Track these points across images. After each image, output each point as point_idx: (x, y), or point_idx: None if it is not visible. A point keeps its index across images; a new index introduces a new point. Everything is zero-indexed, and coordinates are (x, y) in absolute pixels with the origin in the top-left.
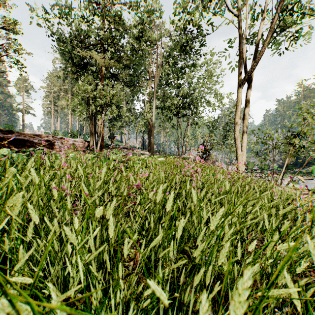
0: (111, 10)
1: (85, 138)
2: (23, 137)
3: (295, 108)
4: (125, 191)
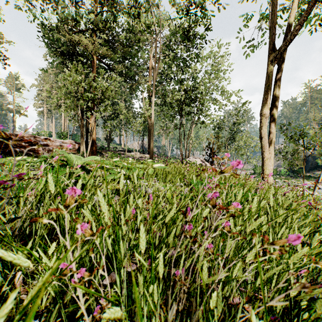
0: None
1: (77, 140)
2: None
3: None
4: None
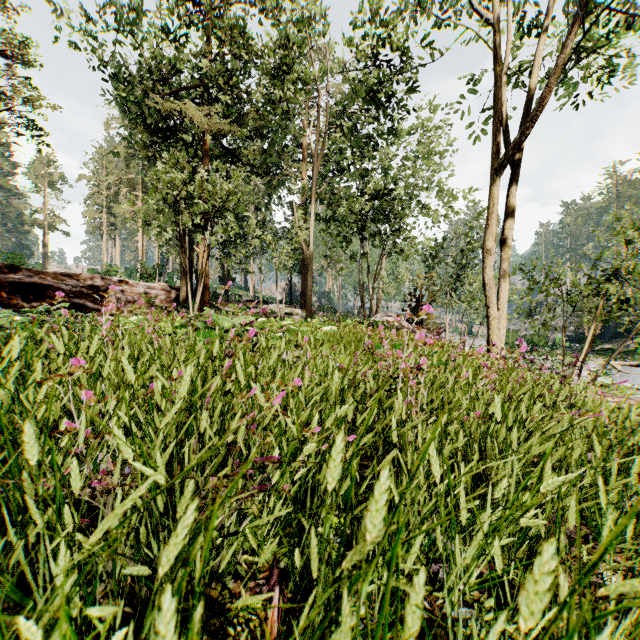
0: (224, 16)
1: (171, 281)
2: (41, 279)
3: (610, 219)
4: (243, 428)
